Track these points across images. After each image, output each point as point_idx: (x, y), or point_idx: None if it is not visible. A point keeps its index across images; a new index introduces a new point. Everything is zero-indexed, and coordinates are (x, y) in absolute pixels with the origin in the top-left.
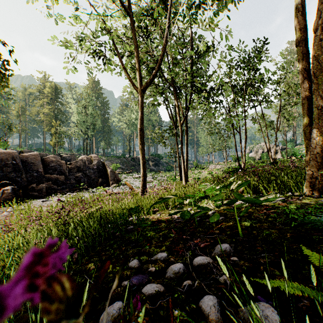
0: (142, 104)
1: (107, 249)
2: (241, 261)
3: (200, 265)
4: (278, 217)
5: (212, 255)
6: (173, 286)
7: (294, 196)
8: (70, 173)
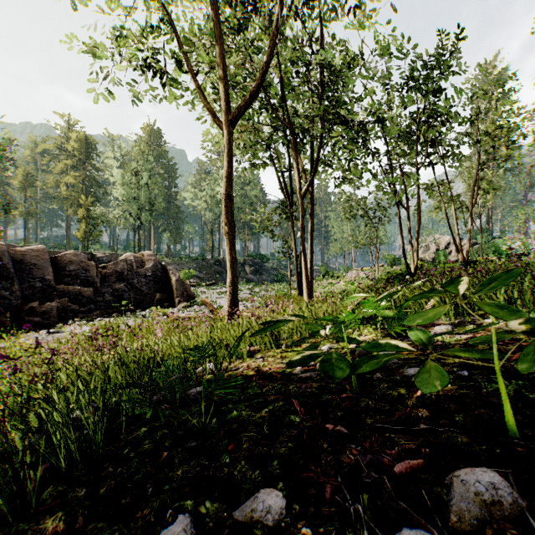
0: (229, 148)
1: (124, 455)
2: None
3: None
4: None
5: (450, 517)
6: None
7: None
8: (104, 284)
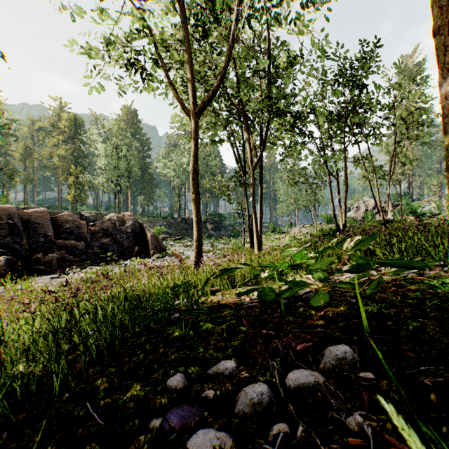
0: (195, 133)
1: (134, 352)
2: (383, 381)
3: (300, 388)
4: (424, 298)
5: (320, 366)
6: (251, 436)
7: (434, 266)
8: (93, 239)
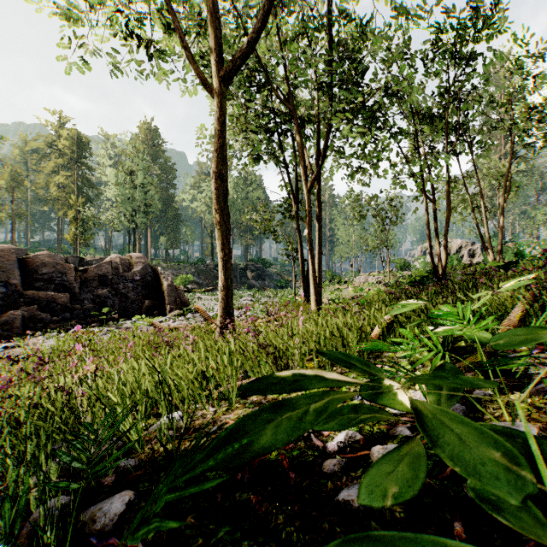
0: (220, 112)
1: None
2: None
3: None
4: None
5: None
6: None
7: None
8: (84, 289)
